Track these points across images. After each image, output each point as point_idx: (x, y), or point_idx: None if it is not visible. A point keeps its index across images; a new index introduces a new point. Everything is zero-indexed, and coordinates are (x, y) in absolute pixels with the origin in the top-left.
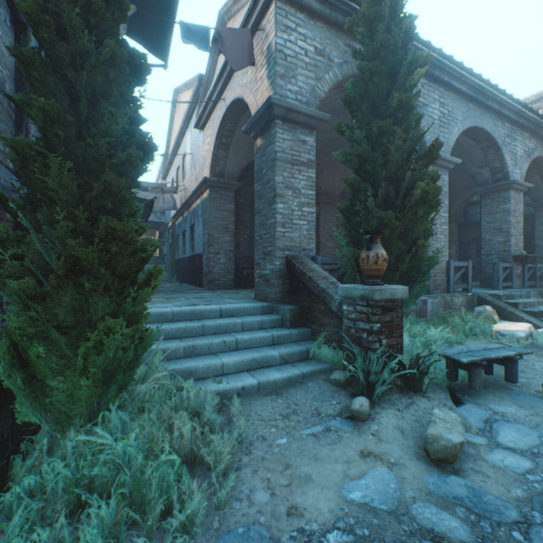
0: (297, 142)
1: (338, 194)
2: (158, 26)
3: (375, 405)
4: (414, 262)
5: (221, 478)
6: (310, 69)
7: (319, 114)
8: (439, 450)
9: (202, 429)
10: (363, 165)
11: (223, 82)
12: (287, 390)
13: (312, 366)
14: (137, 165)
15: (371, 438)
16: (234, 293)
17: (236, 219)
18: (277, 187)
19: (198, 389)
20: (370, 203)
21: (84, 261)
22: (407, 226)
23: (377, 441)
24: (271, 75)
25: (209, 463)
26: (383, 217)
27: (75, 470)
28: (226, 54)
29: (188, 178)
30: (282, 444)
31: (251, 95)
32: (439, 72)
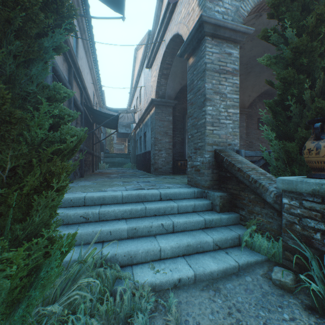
0: (223, 54)
1: (247, 106)
2: None
3: None
4: None
5: None
6: None
7: (243, 27)
8: None
9: None
10: (297, 58)
11: (164, 28)
12: (224, 285)
13: (246, 255)
14: (35, 17)
15: None
16: (171, 179)
17: (173, 127)
18: (207, 92)
19: (134, 280)
20: (305, 94)
21: None
22: None
23: None
24: (202, 1)
25: None
26: (322, 107)
27: None
28: None
29: (142, 103)
30: None
31: (184, 27)
32: None
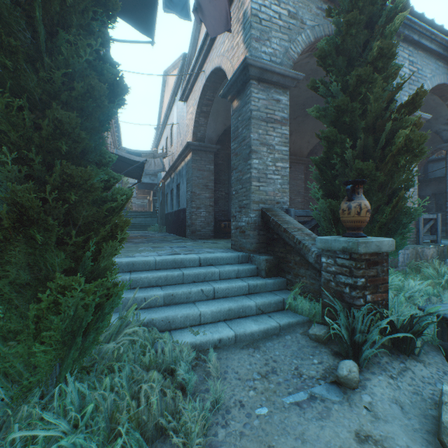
0: (271, 101)
1: (306, 154)
2: (144, 3)
3: (363, 368)
4: (393, 214)
5: None
6: (283, 31)
7: (292, 73)
8: None
9: (176, 390)
10: (340, 116)
11: (203, 56)
12: (264, 343)
13: (289, 317)
14: (101, 104)
15: (365, 413)
16: (213, 243)
17: (215, 178)
18: (253, 143)
19: (174, 341)
20: (347, 154)
21: (27, 209)
22: (387, 176)
23: (374, 419)
24: (247, 38)
25: (180, 444)
26: (361, 168)
27: None
28: (205, 22)
29: (175, 145)
30: (262, 414)
31: (228, 62)
32: (408, 31)
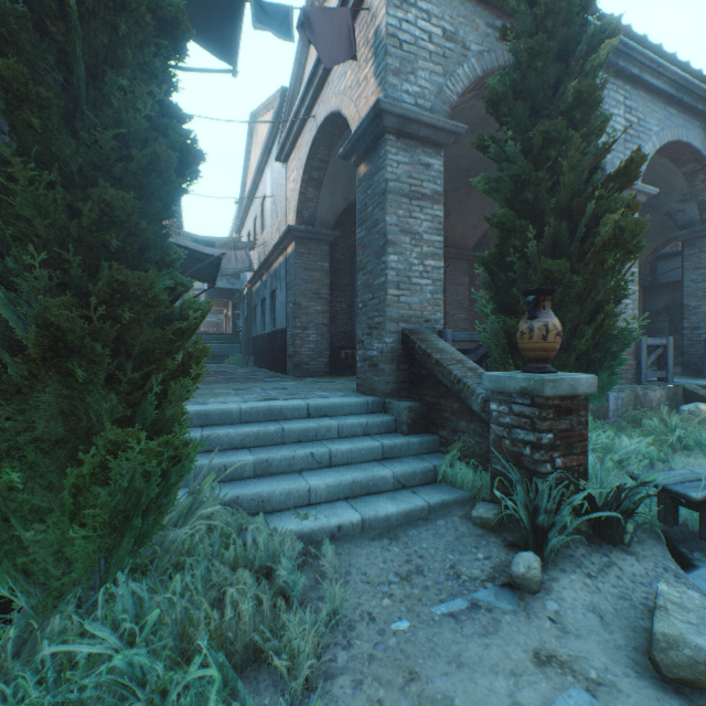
0: (417, 166)
1: (472, 246)
2: (222, 13)
3: (548, 564)
4: (598, 338)
5: (300, 696)
6: (435, 60)
7: (449, 124)
8: (680, 665)
9: (274, 599)
10: (519, 191)
11: (313, 93)
12: (405, 532)
13: (442, 493)
14: (167, 178)
15: (548, 626)
16: (328, 383)
17: (331, 281)
18: (389, 230)
19: (271, 529)
20: (530, 249)
21: (66, 333)
22: (588, 282)
23: (561, 634)
24: (380, 70)
25: (282, 670)
26: (550, 270)
27: (53, 687)
28: (316, 44)
29: (268, 229)
30: (400, 630)
31: (351, 105)
32: (624, 61)
